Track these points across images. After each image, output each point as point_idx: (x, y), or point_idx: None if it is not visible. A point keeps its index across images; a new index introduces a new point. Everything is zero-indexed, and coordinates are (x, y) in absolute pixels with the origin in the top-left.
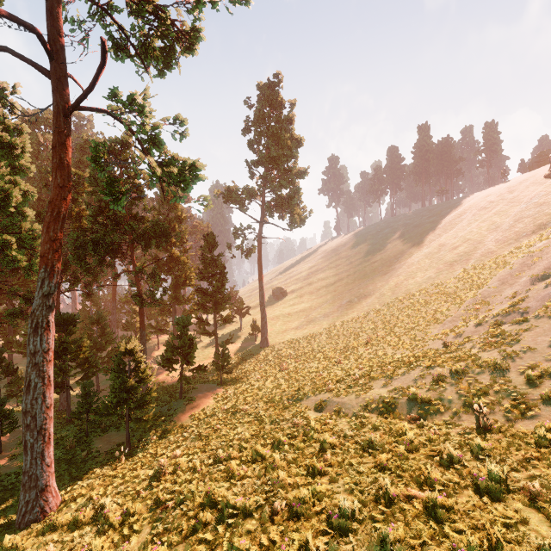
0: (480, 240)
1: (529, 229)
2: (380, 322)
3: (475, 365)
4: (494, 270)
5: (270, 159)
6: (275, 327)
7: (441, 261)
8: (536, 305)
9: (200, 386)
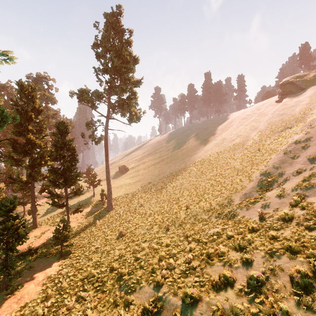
0: (248, 135)
1: (279, 128)
2: (192, 189)
3: None
4: (265, 153)
5: (114, 70)
6: (119, 194)
7: (226, 148)
8: None
9: (37, 264)
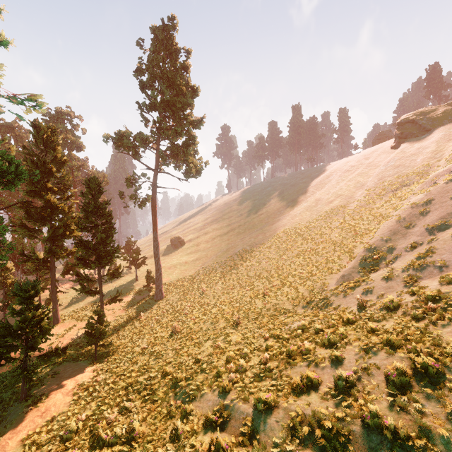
0: (351, 195)
1: (393, 186)
2: (273, 270)
3: (446, 356)
4: (372, 221)
5: (165, 105)
6: (171, 276)
7: (320, 213)
8: None
9: (63, 369)
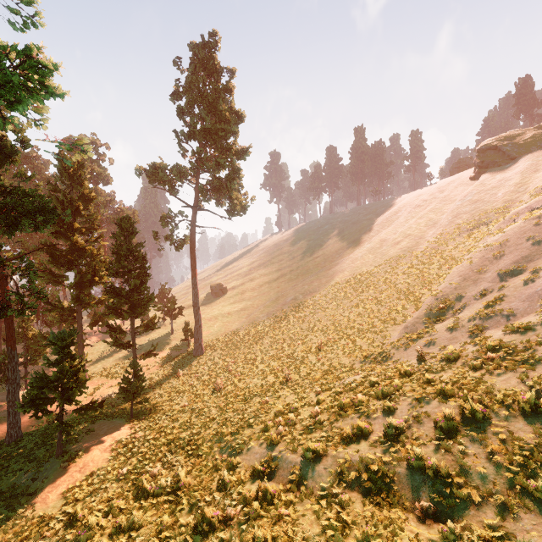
0: (421, 235)
1: (469, 224)
2: (329, 322)
3: (495, 402)
4: (443, 265)
5: (205, 133)
6: (212, 329)
7: (385, 256)
8: (524, 306)
9: (98, 427)
